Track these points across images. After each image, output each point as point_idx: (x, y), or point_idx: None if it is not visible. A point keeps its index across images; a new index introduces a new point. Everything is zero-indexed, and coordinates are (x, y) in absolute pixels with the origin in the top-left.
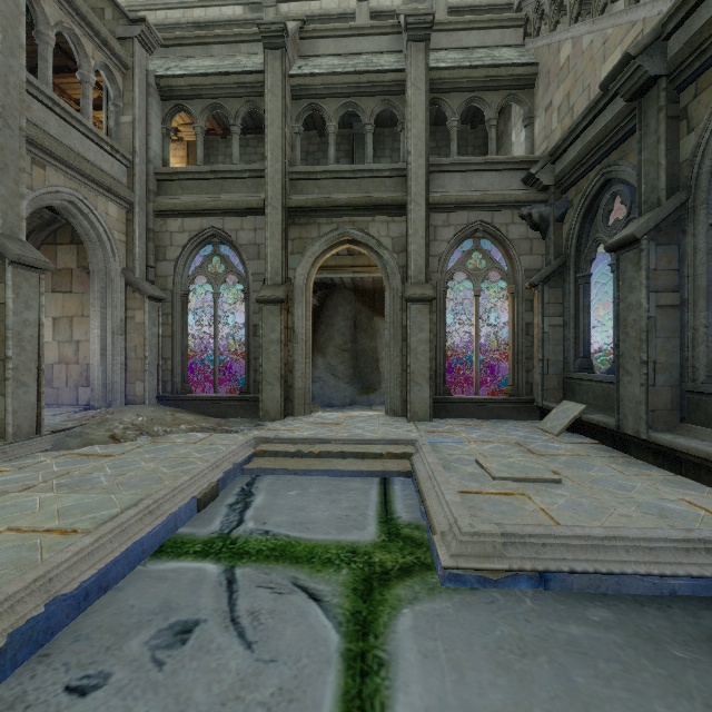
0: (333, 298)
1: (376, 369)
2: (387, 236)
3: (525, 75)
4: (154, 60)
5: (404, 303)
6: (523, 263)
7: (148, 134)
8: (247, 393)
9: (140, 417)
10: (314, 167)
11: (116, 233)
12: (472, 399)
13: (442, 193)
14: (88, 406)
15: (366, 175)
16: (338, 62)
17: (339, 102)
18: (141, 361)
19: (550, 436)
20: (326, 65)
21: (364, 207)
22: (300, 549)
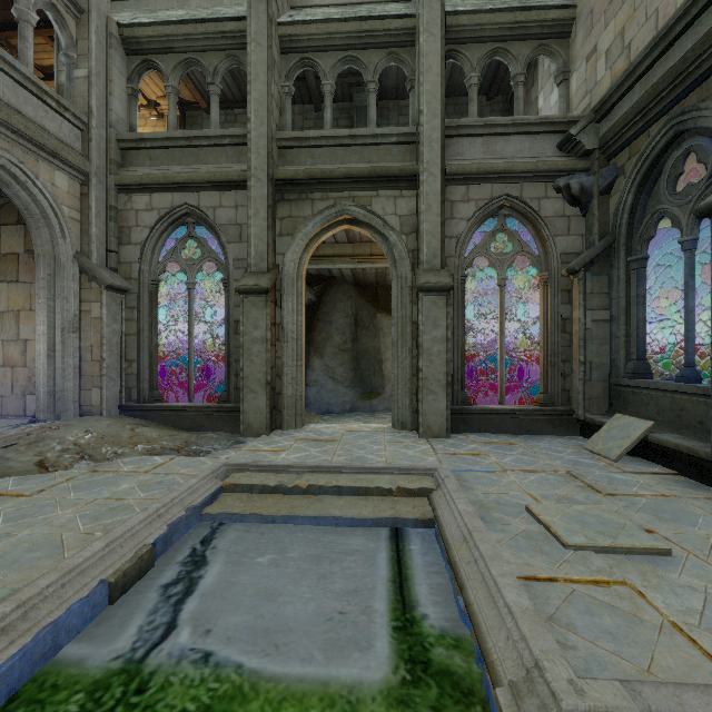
0: (331, 293)
1: (379, 372)
2: (394, 214)
3: (560, 19)
4: (121, 12)
5: (414, 294)
6: (559, 245)
7: (109, 92)
8: (227, 401)
9: (89, 434)
10: (306, 132)
11: (66, 208)
12: (497, 410)
13: (460, 161)
14: (34, 418)
15: (369, 141)
16: (336, 11)
17: (337, 57)
18: (99, 363)
19: (606, 461)
20: (321, 13)
21: (366, 179)
22: (256, 707)
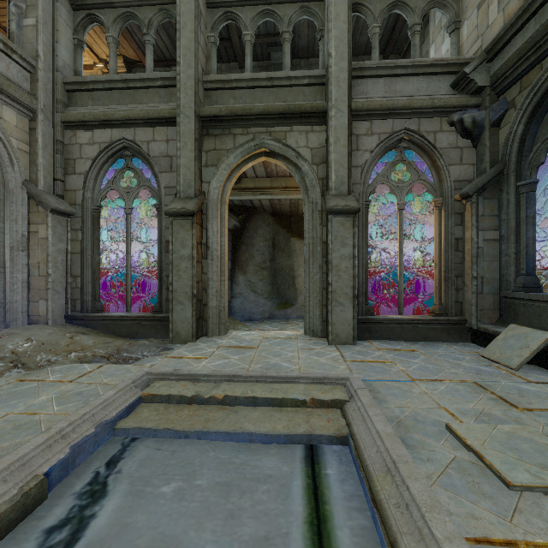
0: (253, 221)
1: (293, 286)
2: (306, 146)
3: None
4: None
5: (324, 217)
6: (452, 173)
7: (56, 41)
8: (159, 312)
9: (29, 342)
10: (229, 75)
11: (14, 140)
12: (397, 320)
13: (365, 99)
14: None
15: (284, 83)
16: None
17: (256, 10)
18: (45, 278)
19: (506, 370)
20: None
21: (281, 115)
22: None
